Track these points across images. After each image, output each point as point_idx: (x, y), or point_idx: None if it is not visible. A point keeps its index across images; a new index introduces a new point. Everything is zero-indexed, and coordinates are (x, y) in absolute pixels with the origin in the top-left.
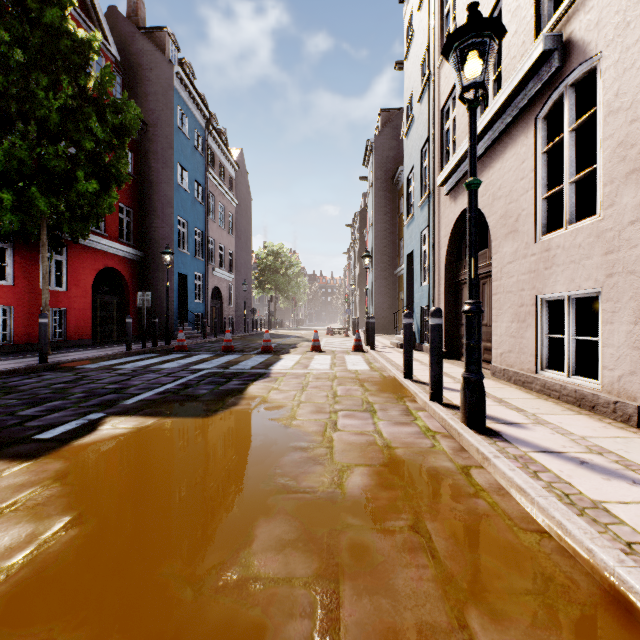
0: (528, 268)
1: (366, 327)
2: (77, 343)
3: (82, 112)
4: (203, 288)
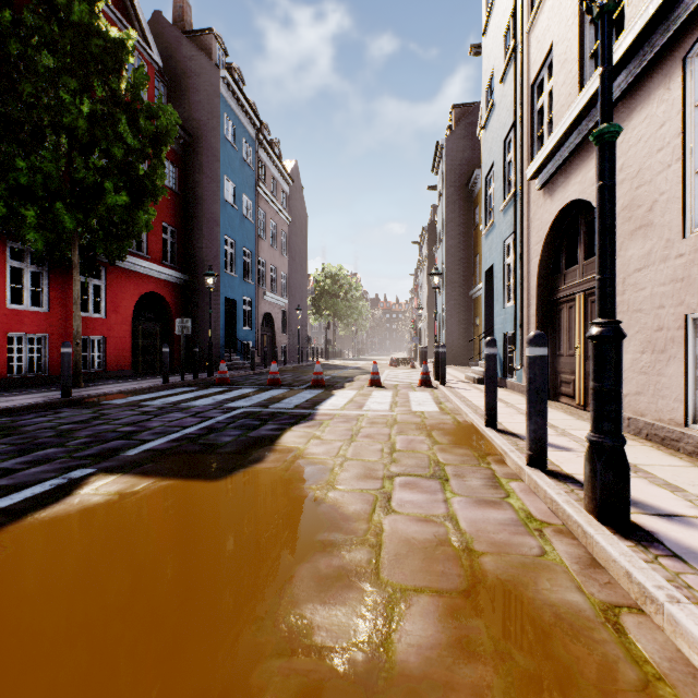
0: (671, 275)
1: (435, 358)
2: (117, 374)
3: (113, 118)
4: (253, 314)
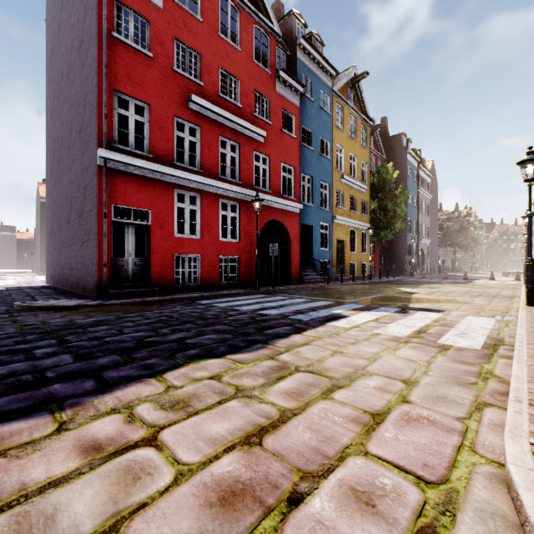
0: None
1: None
2: (376, 275)
3: (396, 201)
4: (416, 250)
